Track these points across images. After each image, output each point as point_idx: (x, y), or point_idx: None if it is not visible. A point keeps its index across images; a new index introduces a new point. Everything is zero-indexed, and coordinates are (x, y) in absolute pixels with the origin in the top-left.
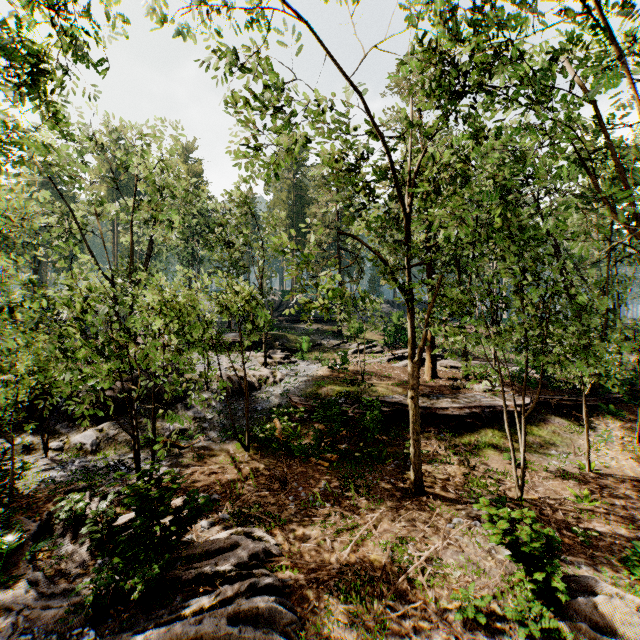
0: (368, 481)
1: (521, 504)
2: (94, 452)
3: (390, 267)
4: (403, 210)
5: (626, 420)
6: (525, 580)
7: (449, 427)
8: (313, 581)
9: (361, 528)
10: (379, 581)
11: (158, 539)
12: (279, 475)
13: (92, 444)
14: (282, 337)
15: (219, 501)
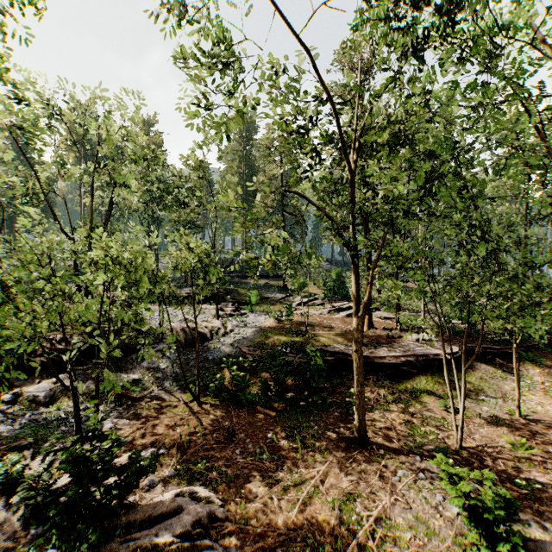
0: (313, 431)
1: (461, 453)
2: (47, 404)
3: (335, 224)
4: (348, 169)
5: (544, 366)
6: (479, 545)
7: (386, 375)
8: (259, 549)
9: (308, 483)
10: (328, 548)
11: (99, 503)
12: (227, 426)
13: (45, 396)
14: (233, 291)
15: (166, 455)
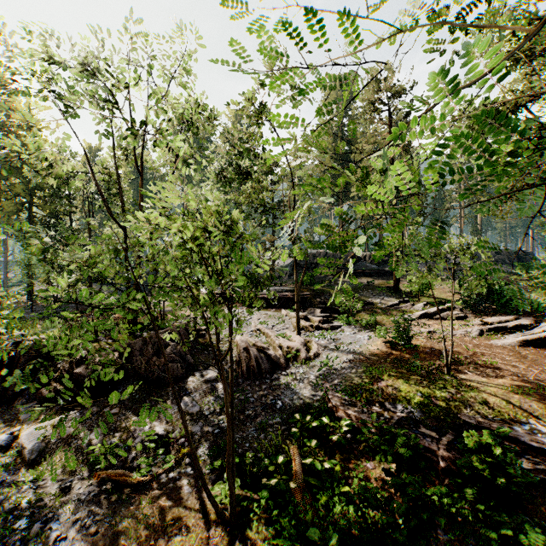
0: None
1: None
2: (32, 463)
3: None
4: None
5: None
6: None
7: None
8: None
9: None
10: None
11: None
12: None
13: (32, 450)
14: (324, 293)
15: None
